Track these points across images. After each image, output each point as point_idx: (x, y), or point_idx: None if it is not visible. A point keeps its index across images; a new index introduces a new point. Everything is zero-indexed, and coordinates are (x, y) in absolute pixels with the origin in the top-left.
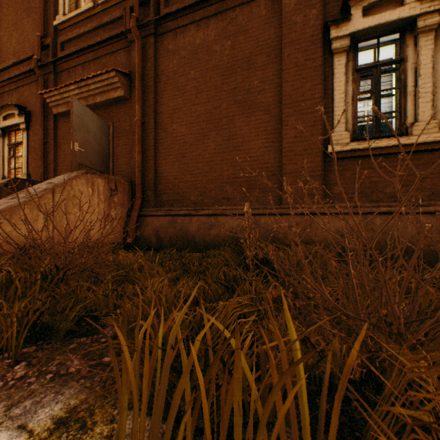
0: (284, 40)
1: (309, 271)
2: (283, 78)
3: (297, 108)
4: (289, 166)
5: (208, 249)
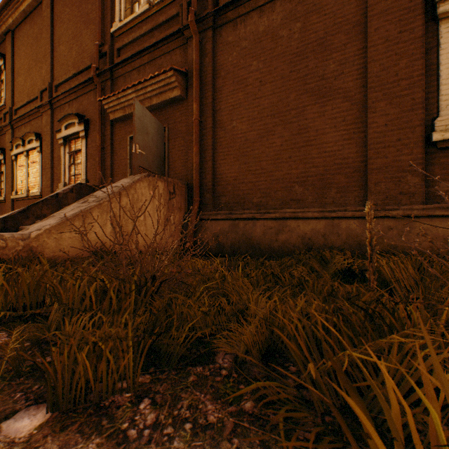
0: (371, 12)
1: (447, 290)
2: (369, 56)
3: (388, 91)
4: (376, 161)
5: (281, 256)
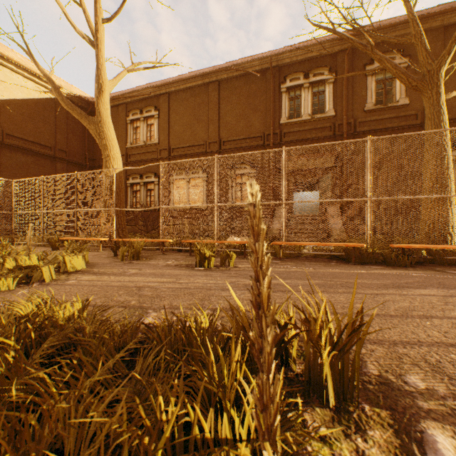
0: None
1: None
2: None
3: None
4: None
5: None
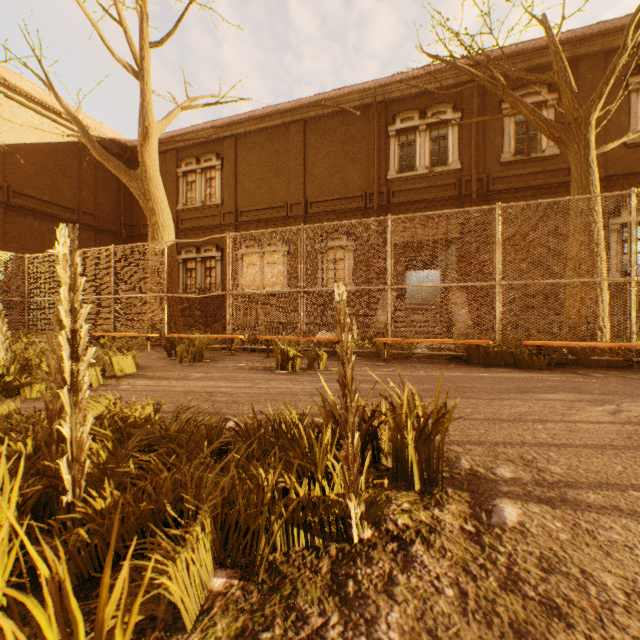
0: None
1: None
2: None
3: None
4: None
5: None
